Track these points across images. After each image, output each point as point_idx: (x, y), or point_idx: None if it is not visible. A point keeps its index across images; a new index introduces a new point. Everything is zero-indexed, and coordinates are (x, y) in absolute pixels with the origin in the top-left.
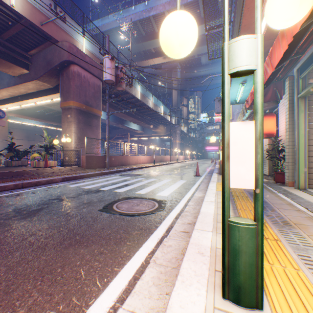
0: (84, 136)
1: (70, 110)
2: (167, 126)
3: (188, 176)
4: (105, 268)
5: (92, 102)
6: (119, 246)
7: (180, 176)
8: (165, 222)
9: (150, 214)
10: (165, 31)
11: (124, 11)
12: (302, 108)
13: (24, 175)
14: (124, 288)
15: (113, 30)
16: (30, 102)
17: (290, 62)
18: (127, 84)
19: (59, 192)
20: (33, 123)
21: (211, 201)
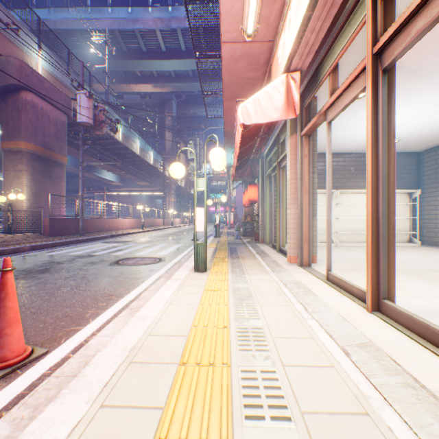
0: (42, 191)
1: (19, 154)
2: (158, 179)
3: (185, 241)
4: (137, 280)
5: (54, 144)
6: (140, 275)
7: (177, 241)
8: (167, 266)
9: (155, 264)
10: (172, 171)
11: (95, 10)
12: (268, 184)
13: None
14: (152, 283)
15: (76, 32)
16: None
17: (256, 153)
18: (111, 130)
19: (46, 258)
20: None
21: None
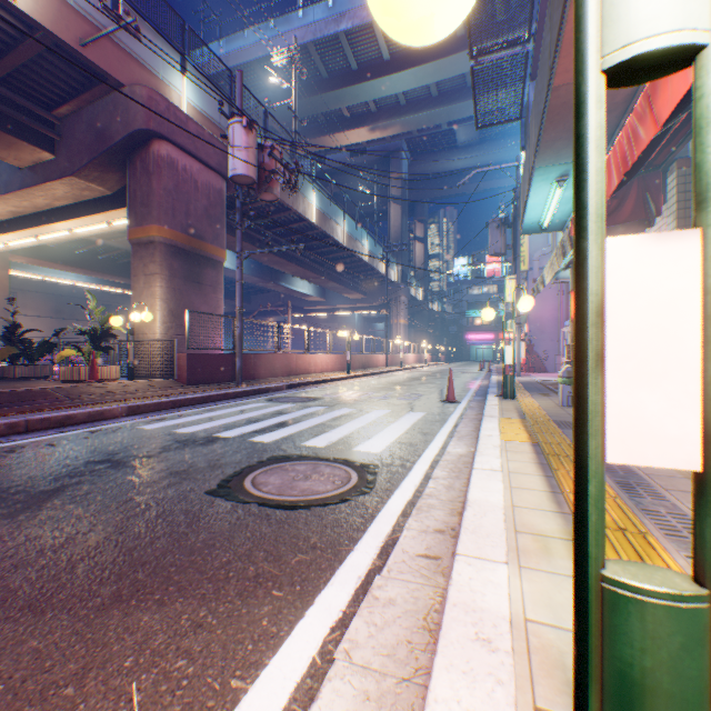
0: (184, 307)
1: (151, 248)
2: (377, 287)
3: (429, 403)
4: (204, 680)
5: (203, 229)
6: (251, 602)
7: (410, 402)
8: (376, 528)
9: (338, 503)
10: None
11: (279, 21)
12: None
13: (37, 401)
14: None
15: (254, 65)
16: (59, 229)
17: (686, 122)
18: (285, 185)
19: (116, 443)
20: (70, 279)
21: (493, 470)
